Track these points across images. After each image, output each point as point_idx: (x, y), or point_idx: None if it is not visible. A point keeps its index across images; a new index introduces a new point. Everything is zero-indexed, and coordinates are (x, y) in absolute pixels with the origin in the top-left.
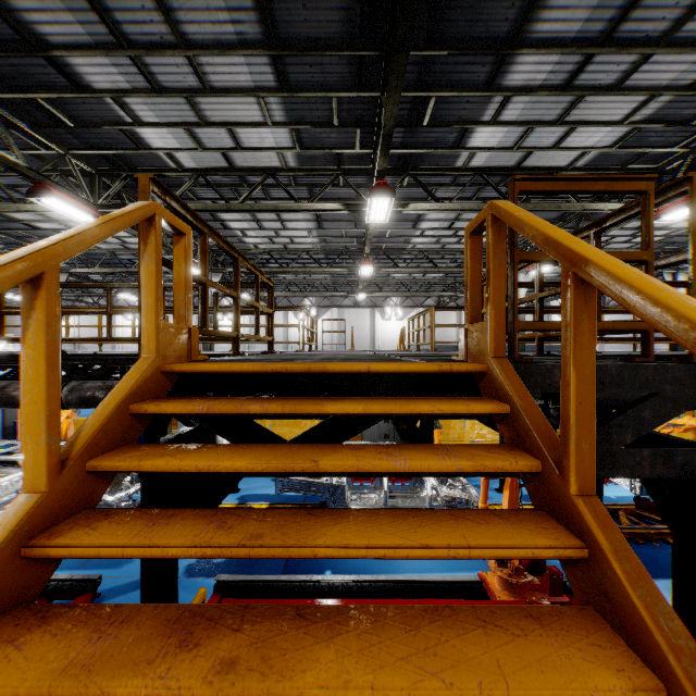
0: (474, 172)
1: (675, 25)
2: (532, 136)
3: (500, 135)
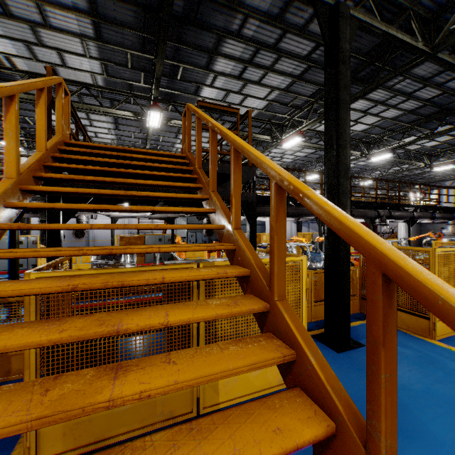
0: (205, 110)
1: (273, 64)
2: (229, 97)
3: (215, 93)
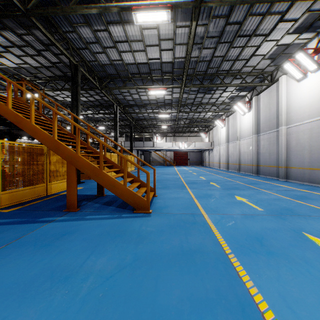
0: None
1: (34, 55)
2: None
3: None
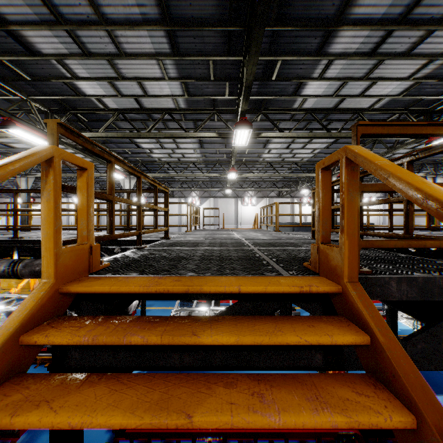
0: (306, 111)
1: None
2: (346, 87)
3: (324, 87)
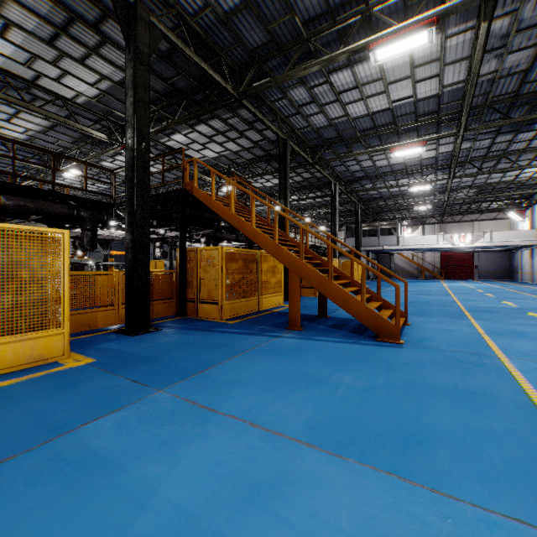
0: (167, 147)
1: (236, 138)
2: (193, 145)
3: (184, 139)
